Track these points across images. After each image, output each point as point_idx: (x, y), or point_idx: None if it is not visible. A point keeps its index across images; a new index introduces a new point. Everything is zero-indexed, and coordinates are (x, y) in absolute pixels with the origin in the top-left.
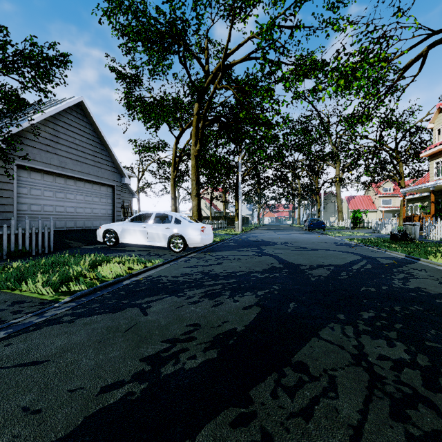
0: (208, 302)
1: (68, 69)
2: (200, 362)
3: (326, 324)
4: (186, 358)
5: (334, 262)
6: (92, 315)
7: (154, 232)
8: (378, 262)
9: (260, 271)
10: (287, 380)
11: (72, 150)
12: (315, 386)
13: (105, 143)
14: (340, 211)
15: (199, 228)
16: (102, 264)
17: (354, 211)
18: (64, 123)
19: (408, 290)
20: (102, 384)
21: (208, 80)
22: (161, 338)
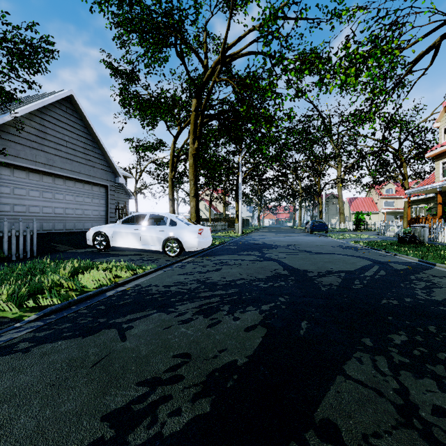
0: (203, 320)
1: (54, 58)
2: (186, 422)
3: (351, 354)
4: (167, 414)
5: (344, 268)
6: (56, 341)
7: (147, 235)
8: (392, 268)
9: (263, 279)
10: None
11: (60, 147)
12: None
13: (97, 140)
14: (342, 213)
15: (196, 230)
16: (86, 271)
17: (357, 213)
18: (52, 118)
19: (436, 303)
20: None
21: (206, 75)
22: (137, 377)
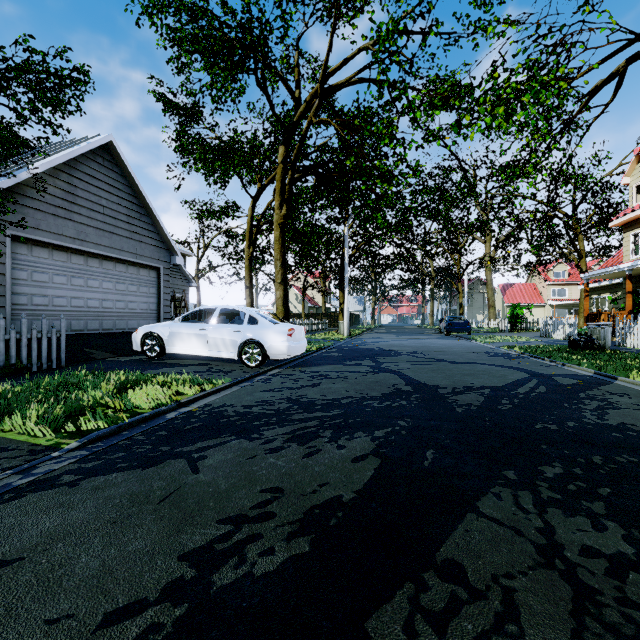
0: (298, 449)
1: (88, 92)
2: (281, 562)
3: (487, 489)
4: (258, 554)
5: (489, 383)
6: (109, 473)
7: (218, 337)
8: (556, 383)
9: (377, 397)
10: (431, 597)
11: (96, 215)
12: (481, 610)
13: (146, 204)
14: (492, 306)
15: (285, 331)
16: (136, 386)
17: (513, 306)
18: (84, 175)
19: (609, 428)
20: (107, 607)
21: (299, 112)
22: (217, 514)
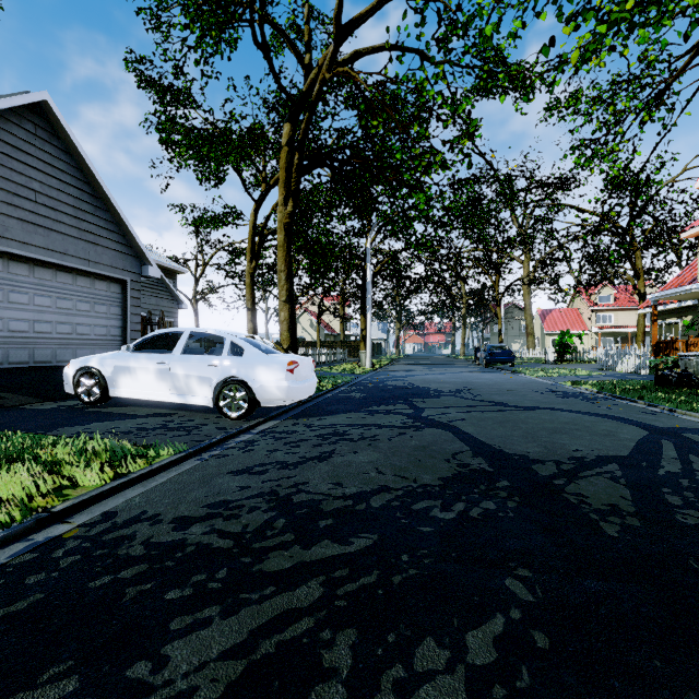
0: None
1: None
2: None
3: None
4: None
5: (603, 449)
6: None
7: (184, 374)
8: None
9: (435, 490)
10: None
11: (22, 202)
12: None
13: (103, 194)
14: (531, 334)
15: (283, 365)
16: None
17: (561, 333)
18: (2, 144)
19: None
20: None
21: (309, 79)
22: None
